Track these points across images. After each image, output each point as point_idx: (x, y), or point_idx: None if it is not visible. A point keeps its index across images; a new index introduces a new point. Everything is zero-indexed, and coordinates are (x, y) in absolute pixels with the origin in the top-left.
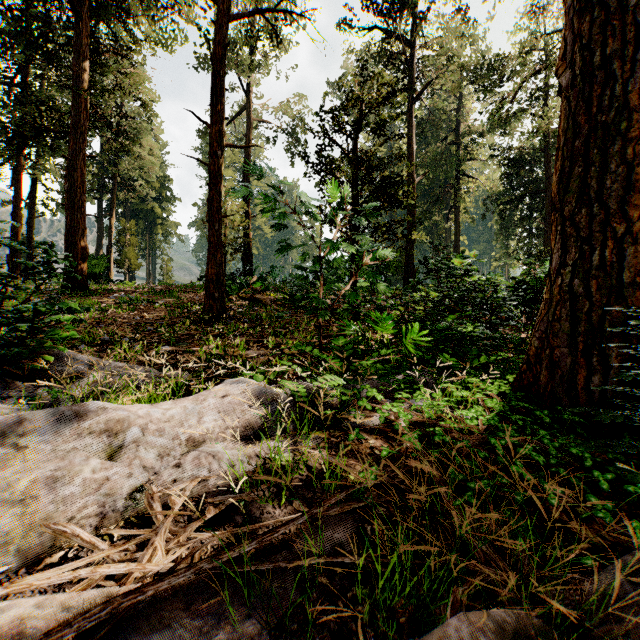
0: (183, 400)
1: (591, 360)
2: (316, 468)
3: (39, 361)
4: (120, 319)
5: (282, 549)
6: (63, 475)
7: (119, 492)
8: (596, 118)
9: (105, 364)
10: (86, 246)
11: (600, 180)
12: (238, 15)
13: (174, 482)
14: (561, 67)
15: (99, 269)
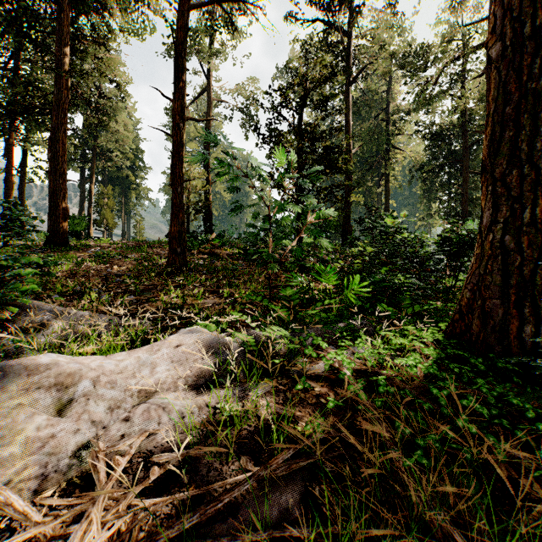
0: (138, 350)
1: (522, 311)
2: (264, 418)
3: (4, 312)
4: (93, 271)
5: (227, 515)
6: (6, 434)
7: (65, 449)
8: (526, 85)
9: (72, 313)
10: (67, 207)
11: (530, 143)
12: (198, 4)
13: (123, 436)
14: (491, 40)
15: (80, 227)
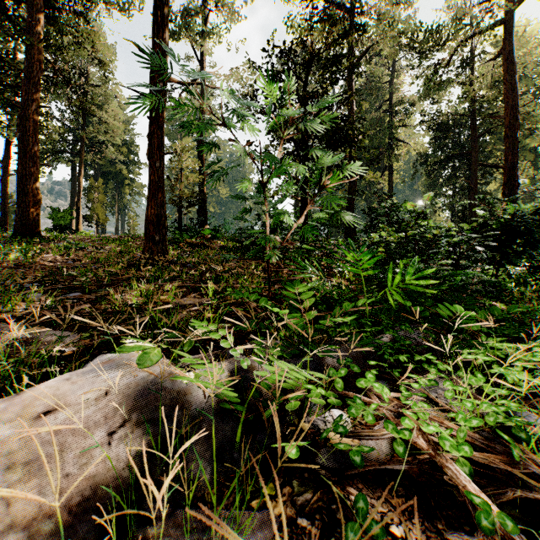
0: None
1: None
2: None
3: None
4: (48, 263)
5: None
6: None
7: None
8: None
9: None
10: (39, 194)
11: None
12: None
13: None
14: None
15: (64, 221)
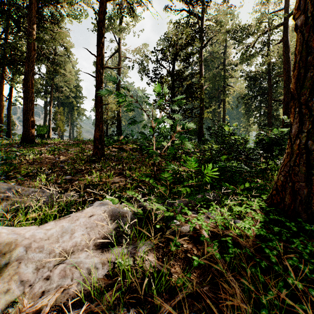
0: (62, 220)
1: None
2: (148, 271)
3: None
4: (47, 159)
5: None
6: None
7: None
8: None
9: (26, 190)
10: (34, 120)
11: None
12: None
13: (44, 291)
14: (296, 14)
15: (43, 132)
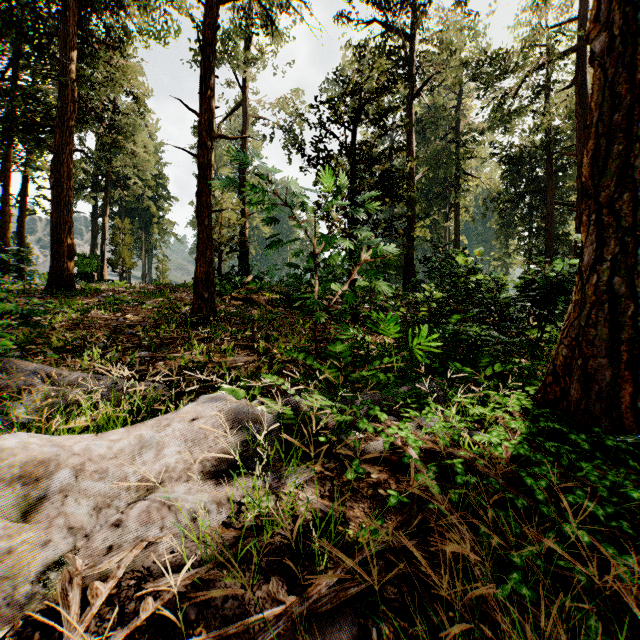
0: (140, 426)
1: (637, 374)
2: (304, 518)
3: None
4: (101, 321)
5: None
6: None
7: (27, 569)
8: None
9: (65, 375)
10: (73, 244)
11: None
12: None
13: (111, 547)
14: (593, 31)
15: (91, 268)
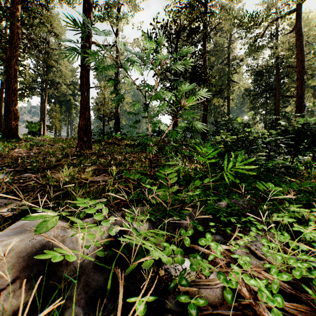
0: None
1: None
2: None
3: None
4: (18, 154)
5: None
6: None
7: None
8: None
9: None
10: (18, 113)
11: None
12: None
13: None
14: None
15: (35, 129)
